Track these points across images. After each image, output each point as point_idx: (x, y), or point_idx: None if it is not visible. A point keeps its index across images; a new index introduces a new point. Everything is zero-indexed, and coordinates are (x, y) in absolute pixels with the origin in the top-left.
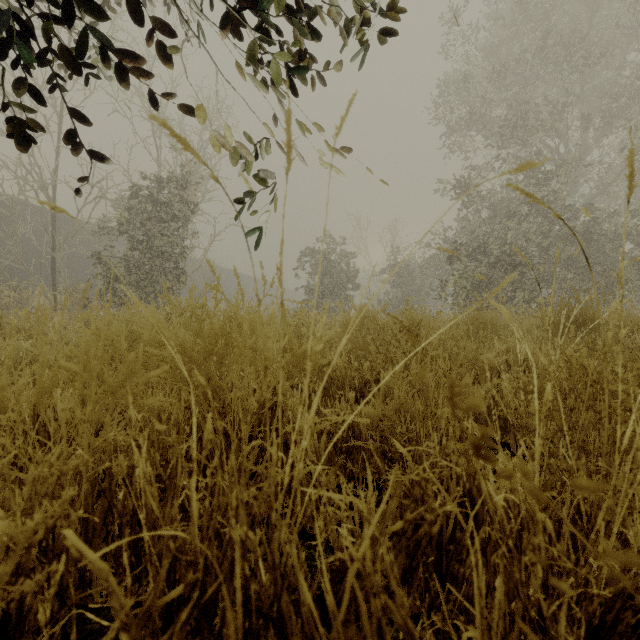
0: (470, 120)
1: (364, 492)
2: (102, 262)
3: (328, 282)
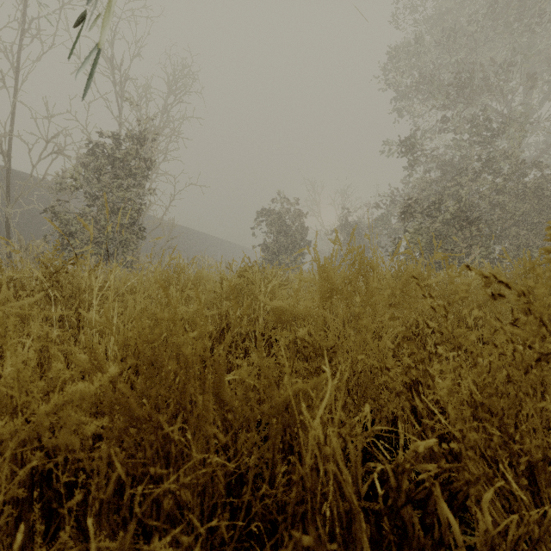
0: (420, 83)
1: None
2: (57, 218)
3: (283, 240)
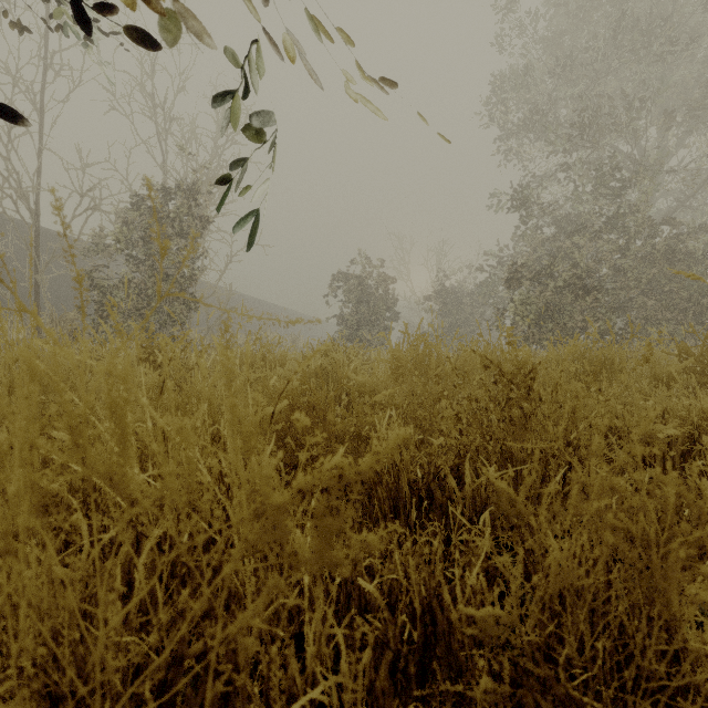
0: (530, 121)
1: None
2: (95, 286)
3: (364, 311)
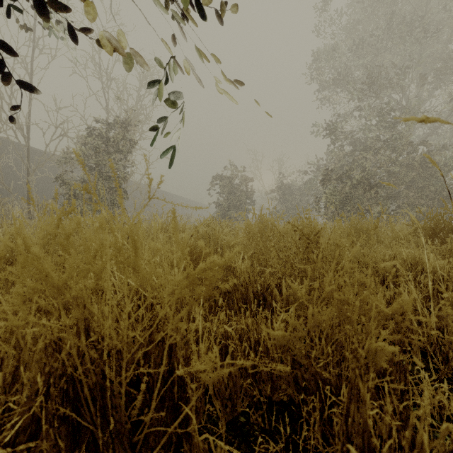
0: (337, 80)
1: (278, 447)
2: (64, 183)
3: (232, 199)
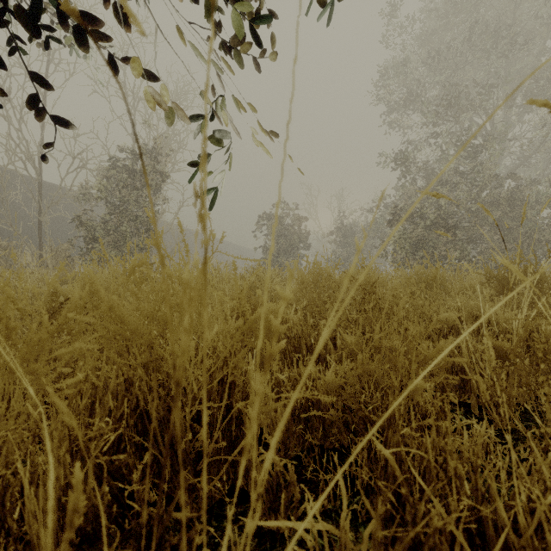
0: (407, 100)
1: (327, 476)
2: (83, 225)
3: (283, 242)
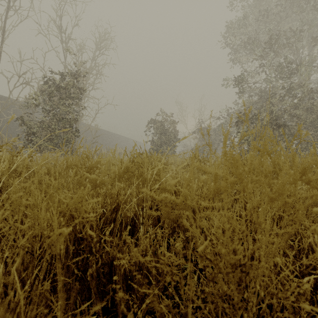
0: (247, 43)
1: None
2: (24, 123)
3: (164, 138)
